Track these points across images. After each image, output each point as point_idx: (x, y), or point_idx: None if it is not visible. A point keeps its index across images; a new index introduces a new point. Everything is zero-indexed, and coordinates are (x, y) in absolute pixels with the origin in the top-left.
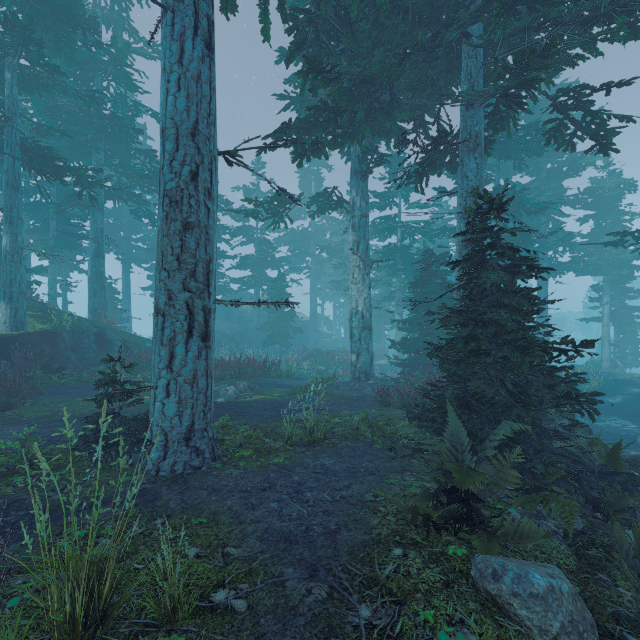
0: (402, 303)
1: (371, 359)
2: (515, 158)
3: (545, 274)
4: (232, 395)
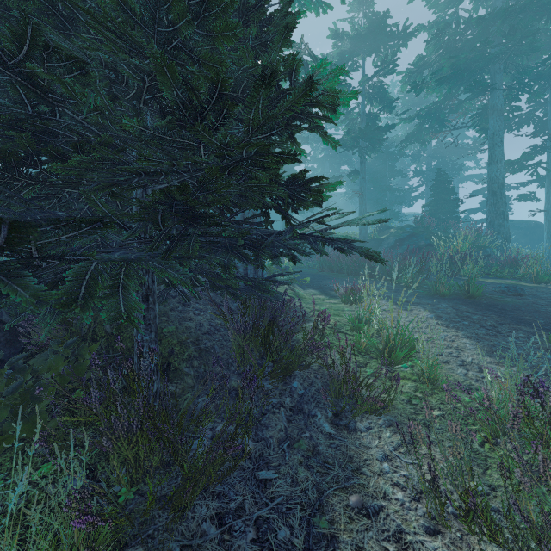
0: None
1: None
2: None
3: None
4: None
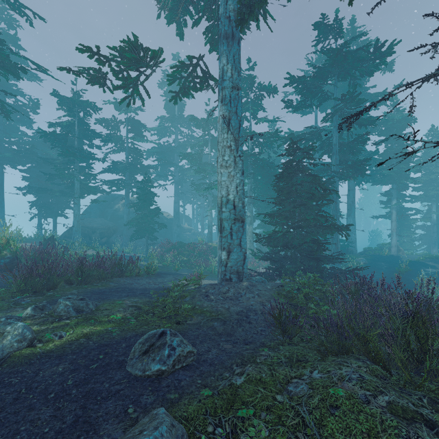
0: (252, 202)
1: (244, 256)
2: (352, 76)
3: (353, 182)
4: (11, 345)
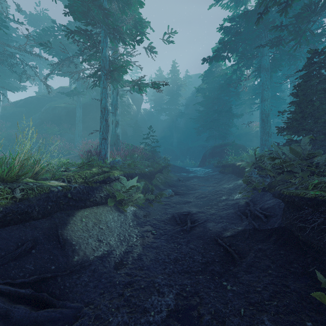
0: None
1: None
2: None
3: None
4: None
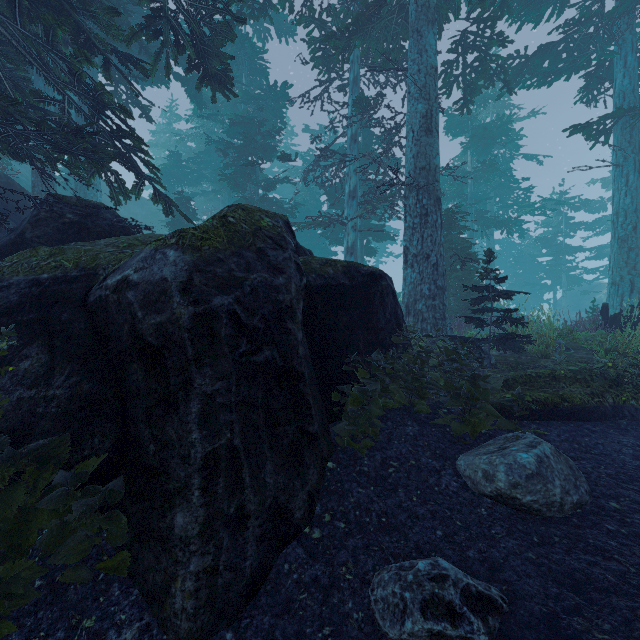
0: None
1: None
2: None
3: None
4: None
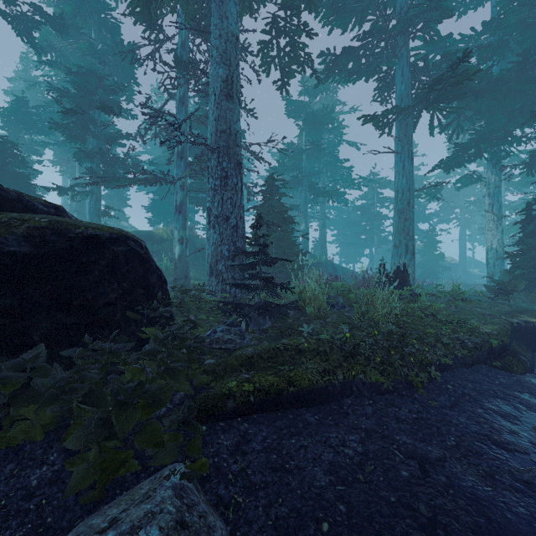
0: None
1: None
2: None
3: None
4: None
